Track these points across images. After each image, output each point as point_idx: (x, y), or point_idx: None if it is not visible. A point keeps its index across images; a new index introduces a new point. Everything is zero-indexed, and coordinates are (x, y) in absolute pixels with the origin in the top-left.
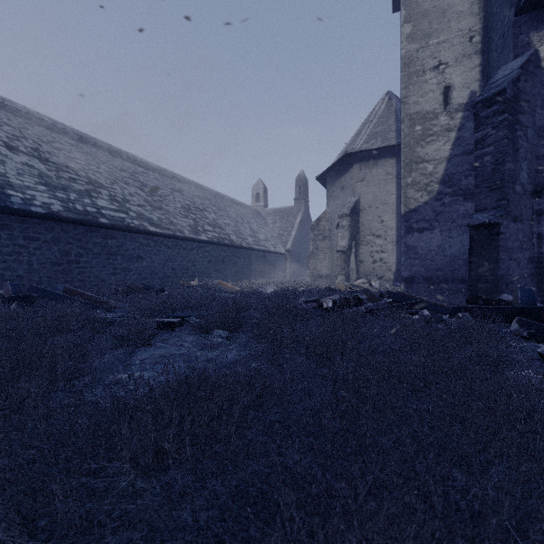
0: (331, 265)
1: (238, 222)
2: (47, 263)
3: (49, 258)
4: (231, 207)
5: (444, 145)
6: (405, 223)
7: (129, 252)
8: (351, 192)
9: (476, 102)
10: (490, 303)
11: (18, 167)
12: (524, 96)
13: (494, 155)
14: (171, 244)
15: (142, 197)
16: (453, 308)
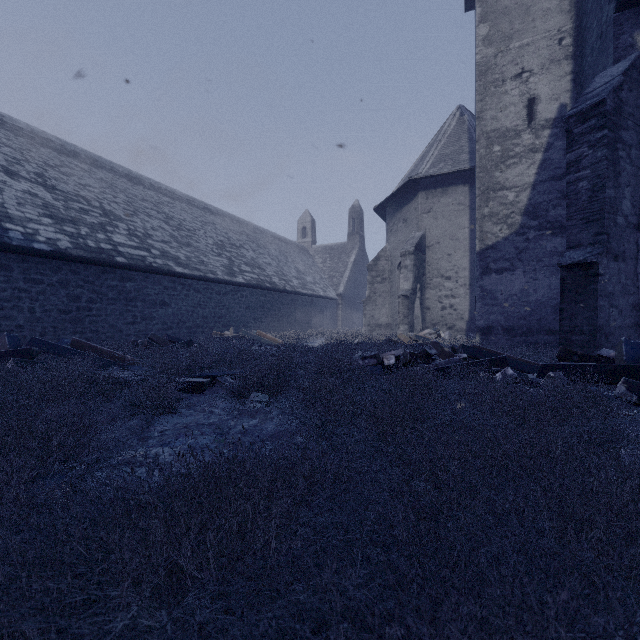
0: (391, 312)
1: (281, 261)
2: (52, 311)
3: (55, 305)
4: (273, 244)
5: (527, 169)
6: (480, 263)
7: (151, 298)
8: (415, 225)
9: (569, 116)
10: (587, 360)
11: (18, 196)
12: (627, 108)
13: (591, 180)
14: (201, 287)
15: (167, 232)
16: (542, 366)
